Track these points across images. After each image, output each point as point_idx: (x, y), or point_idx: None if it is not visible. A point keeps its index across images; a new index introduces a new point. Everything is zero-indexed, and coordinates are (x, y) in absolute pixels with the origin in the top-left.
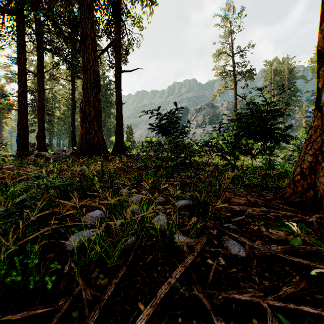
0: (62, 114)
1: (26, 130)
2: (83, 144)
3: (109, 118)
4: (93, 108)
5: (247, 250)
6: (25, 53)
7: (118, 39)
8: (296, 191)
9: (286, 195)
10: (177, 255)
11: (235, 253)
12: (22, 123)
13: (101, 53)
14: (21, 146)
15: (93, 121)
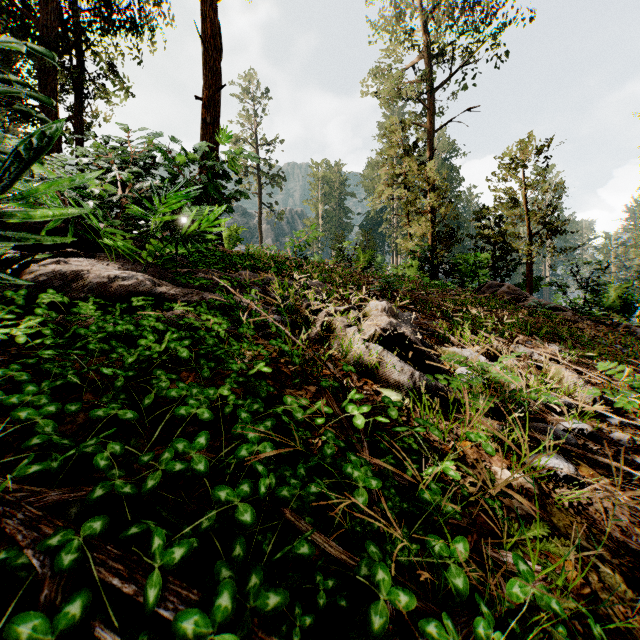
0: None
1: None
2: None
3: None
4: None
5: None
6: None
7: (81, 118)
8: None
9: None
10: None
11: None
12: None
13: None
14: None
15: None
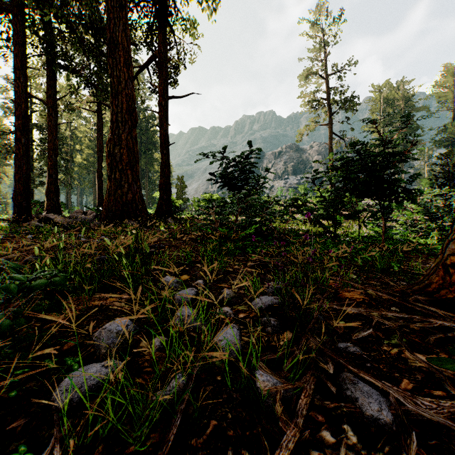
0: (85, 160)
1: (27, 182)
2: (112, 202)
3: (151, 165)
4: (127, 150)
5: (395, 408)
6: (26, 70)
7: (164, 50)
8: (448, 281)
9: (430, 287)
10: (262, 418)
11: (372, 414)
12: (20, 172)
13: (139, 71)
14: (20, 205)
15: (127, 169)
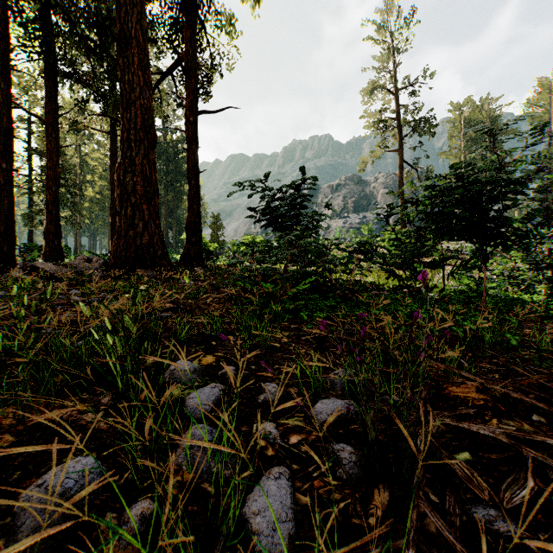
0: (98, 194)
1: (11, 220)
2: (121, 247)
3: (180, 200)
4: (142, 177)
5: None
6: (9, 72)
7: (192, 51)
8: None
9: None
10: None
11: None
12: (1, 207)
13: (161, 79)
14: None
15: (142, 203)
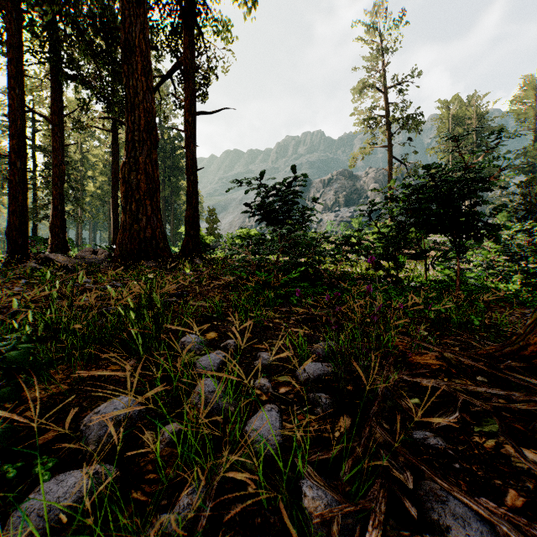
0: (98, 189)
1: (24, 215)
2: (126, 239)
3: (177, 195)
4: (145, 175)
5: None
6: (23, 78)
7: (191, 56)
8: None
9: (526, 349)
10: None
11: None
12: (16, 203)
13: (161, 81)
14: (15, 243)
15: (145, 199)
